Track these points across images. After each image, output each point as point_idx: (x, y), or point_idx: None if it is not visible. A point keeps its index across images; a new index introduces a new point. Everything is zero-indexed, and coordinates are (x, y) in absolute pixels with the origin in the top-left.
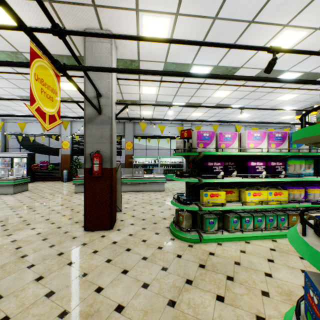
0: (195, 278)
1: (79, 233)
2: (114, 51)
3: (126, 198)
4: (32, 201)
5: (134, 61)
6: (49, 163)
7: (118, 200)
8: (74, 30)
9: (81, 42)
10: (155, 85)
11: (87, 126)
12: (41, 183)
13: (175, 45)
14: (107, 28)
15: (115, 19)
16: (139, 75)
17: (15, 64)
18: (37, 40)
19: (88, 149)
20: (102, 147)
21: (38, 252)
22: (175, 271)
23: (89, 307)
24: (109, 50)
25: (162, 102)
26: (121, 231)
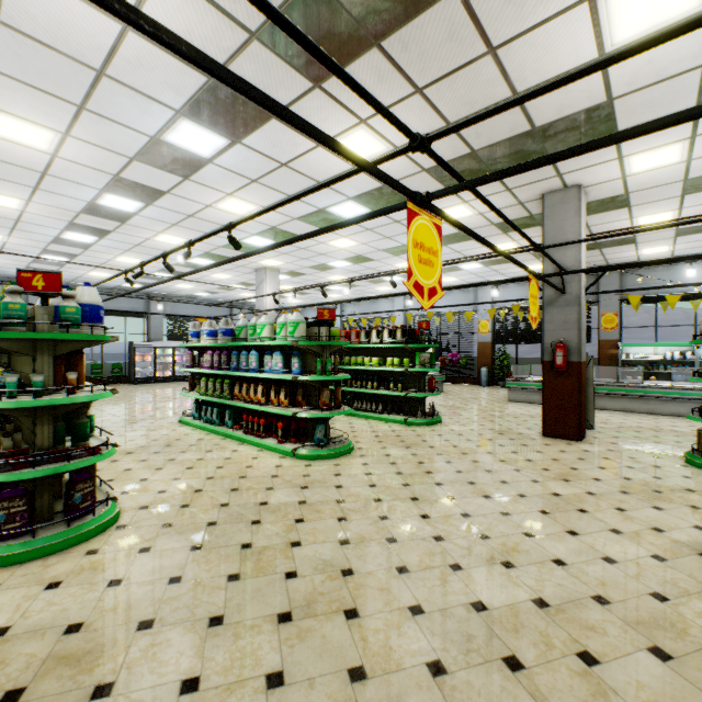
0: (701, 491)
1: (536, 436)
2: (583, 203)
3: (602, 417)
4: (459, 403)
5: (617, 197)
6: (460, 356)
7: (588, 411)
8: (552, 244)
9: (535, 204)
10: (669, 209)
11: (546, 311)
12: (451, 385)
13: (701, 159)
14: (574, 183)
15: (586, 174)
16: (629, 207)
17: (505, 281)
18: (532, 271)
19: (547, 338)
20: (566, 335)
21: (501, 440)
22: (672, 482)
23: (566, 472)
24: (576, 210)
25: (695, 226)
26: (595, 445)
